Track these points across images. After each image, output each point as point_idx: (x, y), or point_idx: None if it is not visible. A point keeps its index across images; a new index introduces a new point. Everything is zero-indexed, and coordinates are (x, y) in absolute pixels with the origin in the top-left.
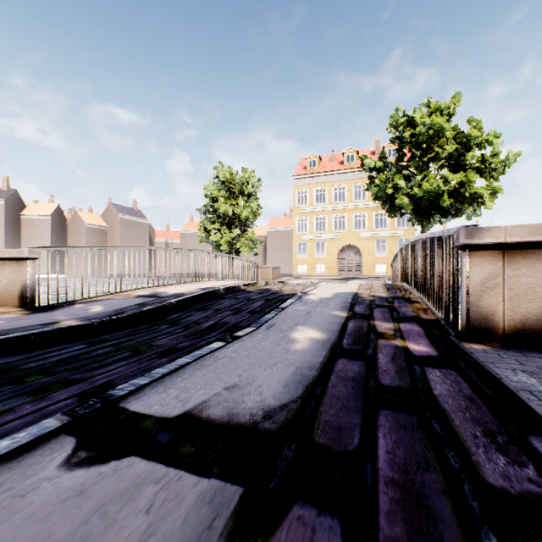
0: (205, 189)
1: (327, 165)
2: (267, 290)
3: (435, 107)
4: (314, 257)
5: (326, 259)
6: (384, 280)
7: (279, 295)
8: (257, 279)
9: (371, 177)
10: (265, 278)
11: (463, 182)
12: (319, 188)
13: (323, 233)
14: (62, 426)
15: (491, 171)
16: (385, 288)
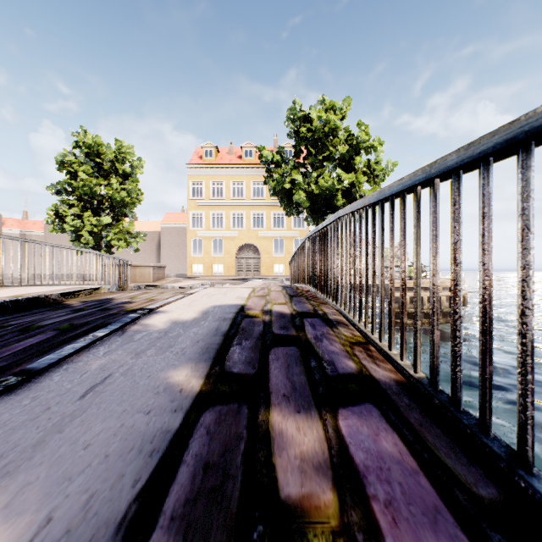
0: (57, 159)
1: (225, 157)
2: (101, 303)
3: (330, 104)
4: (211, 256)
5: (224, 258)
6: (282, 281)
7: (110, 313)
8: (127, 282)
9: (269, 170)
10: (143, 279)
11: (354, 183)
12: (217, 181)
13: (221, 230)
14: None
15: (375, 177)
16: (287, 294)
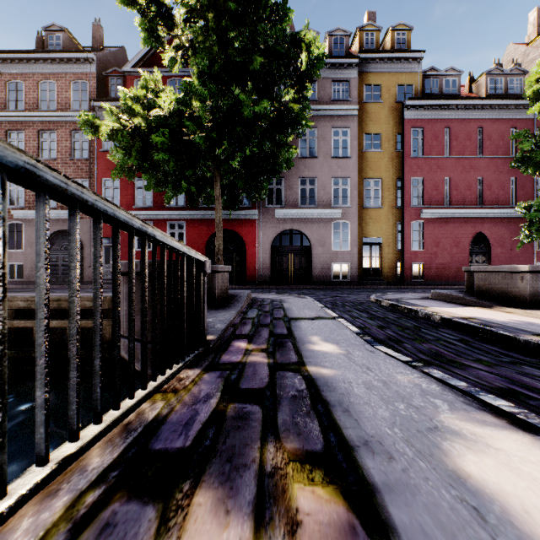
0: None
1: None
2: None
3: None
4: None
5: None
6: None
7: None
8: None
9: None
10: None
11: None
12: None
13: None
14: (334, 317)
15: None
16: None
